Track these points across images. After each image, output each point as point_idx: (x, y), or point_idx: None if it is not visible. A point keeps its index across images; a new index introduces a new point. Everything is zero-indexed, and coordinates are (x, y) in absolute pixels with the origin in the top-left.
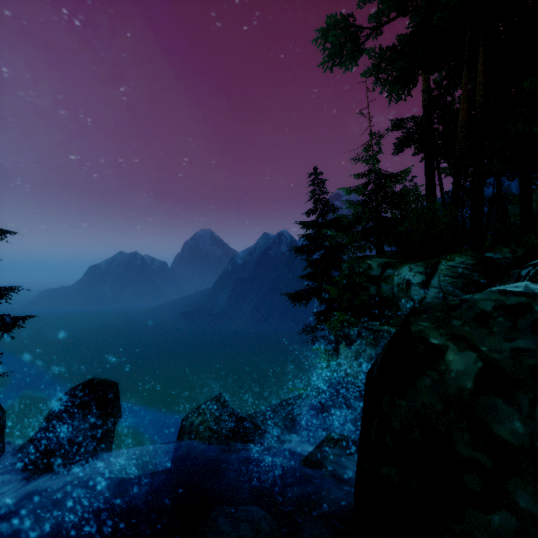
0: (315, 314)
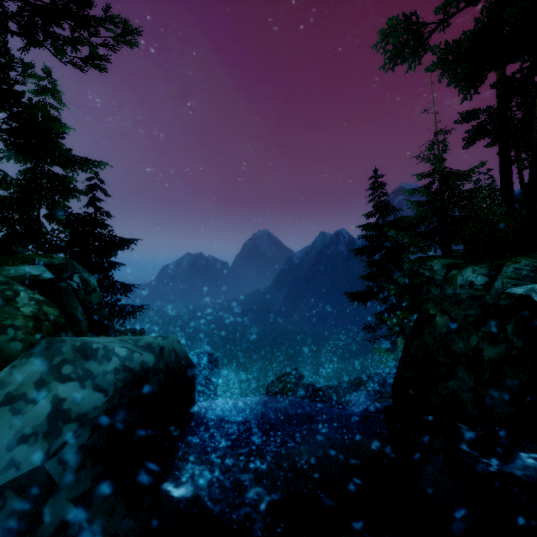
0: (375, 314)
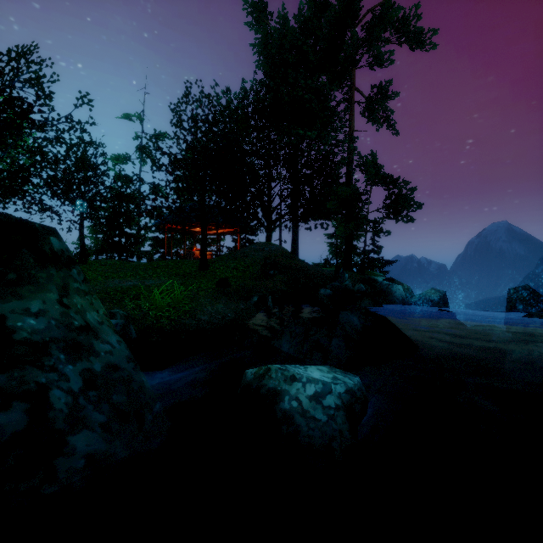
0: None
